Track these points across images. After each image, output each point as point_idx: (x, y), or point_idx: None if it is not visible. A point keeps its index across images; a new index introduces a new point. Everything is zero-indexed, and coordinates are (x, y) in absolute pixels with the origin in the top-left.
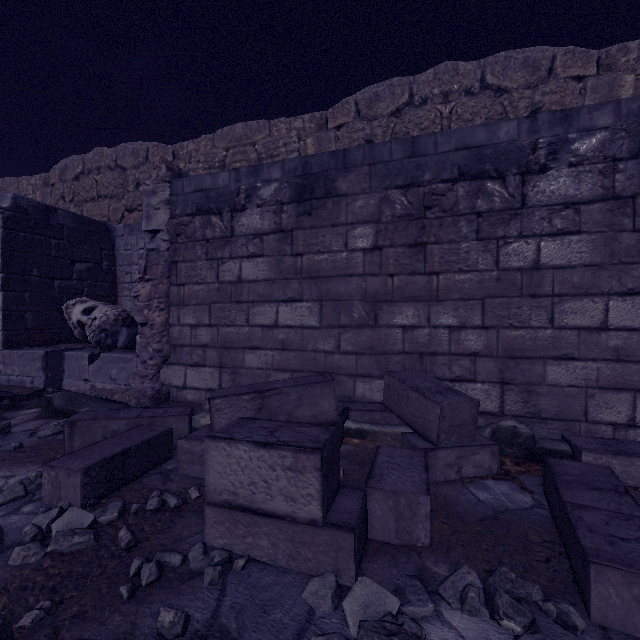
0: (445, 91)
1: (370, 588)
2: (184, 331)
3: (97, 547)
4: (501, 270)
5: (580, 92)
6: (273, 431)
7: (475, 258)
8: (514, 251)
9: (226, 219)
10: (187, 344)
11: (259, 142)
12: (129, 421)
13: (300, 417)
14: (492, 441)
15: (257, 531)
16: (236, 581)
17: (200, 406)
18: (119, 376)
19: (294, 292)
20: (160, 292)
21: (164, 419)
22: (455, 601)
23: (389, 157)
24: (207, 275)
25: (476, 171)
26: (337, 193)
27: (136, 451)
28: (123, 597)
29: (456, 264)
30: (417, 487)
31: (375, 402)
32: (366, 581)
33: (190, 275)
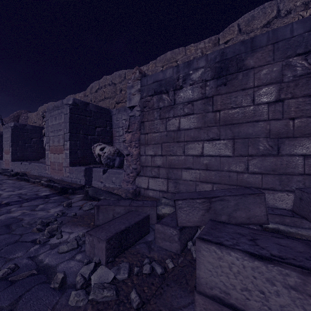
0: (306, 1)
1: None
2: (147, 158)
3: (117, 301)
4: None
5: None
6: (253, 240)
7: None
8: None
9: (171, 95)
10: (149, 165)
11: (179, 59)
12: (125, 207)
13: (237, 218)
14: None
15: None
16: None
17: (156, 200)
18: (116, 181)
19: (214, 134)
20: (135, 138)
21: (143, 208)
22: None
23: (290, 35)
24: (160, 127)
25: None
26: (246, 68)
27: (132, 228)
28: None
29: None
30: None
31: (278, 208)
32: None
33: (151, 128)
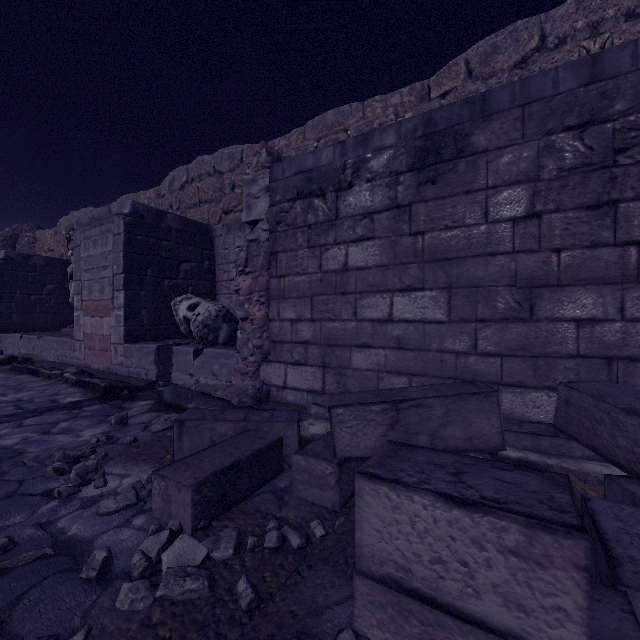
0: (594, 21)
1: None
2: (284, 326)
3: (212, 599)
4: None
5: None
6: (457, 473)
7: None
8: None
9: (330, 200)
10: (287, 340)
11: (352, 127)
12: (236, 424)
13: (448, 439)
14: None
15: (444, 638)
16: None
17: (302, 409)
18: (221, 372)
19: (413, 279)
20: (260, 285)
21: (271, 424)
22: None
23: (553, 90)
24: (309, 264)
25: None
26: (472, 150)
27: (247, 464)
28: None
29: None
30: None
31: (531, 421)
32: None
33: (290, 266)
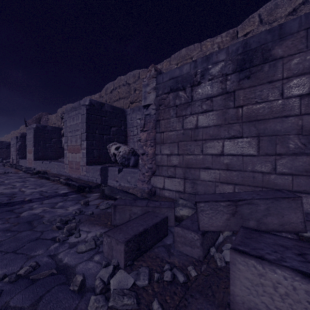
0: None
1: None
2: (163, 158)
3: None
4: None
5: None
6: (302, 254)
7: None
8: None
9: (188, 92)
10: (165, 165)
11: (195, 56)
12: (142, 208)
13: (268, 224)
14: None
15: None
16: None
17: (173, 200)
18: (131, 180)
19: (236, 132)
20: (151, 137)
21: (160, 209)
22: None
23: None
24: (176, 126)
25: None
26: (273, 58)
27: (150, 230)
28: None
29: None
30: None
31: None
32: None
33: (166, 126)
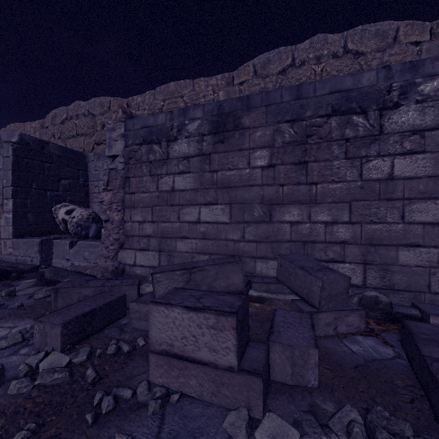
0: (318, 55)
1: (276, 422)
2: (134, 226)
3: (71, 382)
4: (364, 180)
5: (417, 53)
6: (199, 298)
7: (344, 172)
8: (374, 166)
9: (163, 147)
10: (136, 235)
11: (186, 95)
12: (96, 289)
13: (217, 287)
14: (360, 307)
15: (188, 373)
16: (172, 412)
17: (145, 278)
18: (90, 257)
19: (211, 198)
20: (118, 198)
21: (120, 287)
22: (342, 434)
23: (280, 100)
24: (150, 186)
25: (345, 108)
26: (242, 127)
27: (100, 310)
28: (88, 422)
29: (330, 176)
30: (307, 342)
31: (270, 277)
32: (272, 416)
33: (138, 186)
